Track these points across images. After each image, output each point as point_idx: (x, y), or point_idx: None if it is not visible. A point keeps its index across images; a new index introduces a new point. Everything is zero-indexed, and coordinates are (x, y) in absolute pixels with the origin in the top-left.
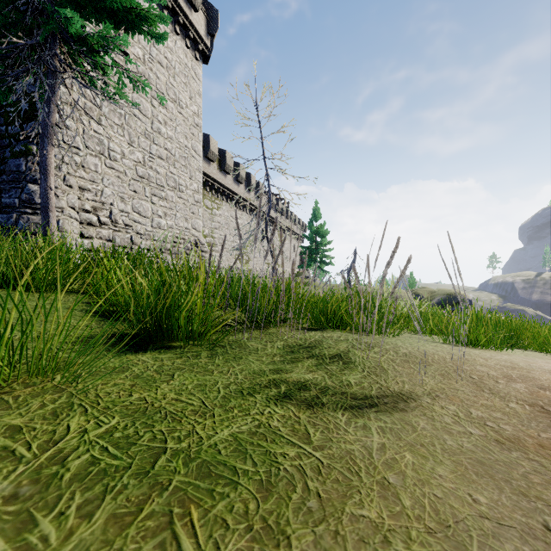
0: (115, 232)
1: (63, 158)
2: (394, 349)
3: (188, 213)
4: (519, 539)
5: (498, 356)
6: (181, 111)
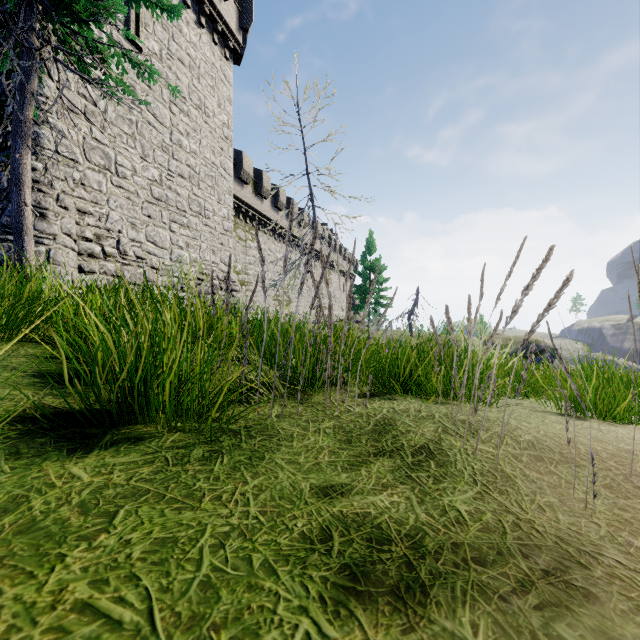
0: (124, 265)
1: (45, 167)
2: (511, 435)
3: (215, 244)
4: None
5: None
6: (207, 120)
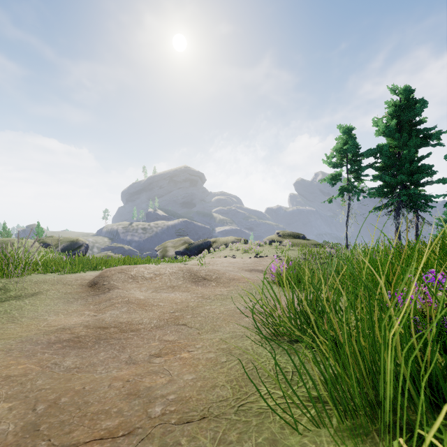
0: None
1: None
2: (30, 280)
3: None
4: (61, 302)
5: (79, 275)
6: None
